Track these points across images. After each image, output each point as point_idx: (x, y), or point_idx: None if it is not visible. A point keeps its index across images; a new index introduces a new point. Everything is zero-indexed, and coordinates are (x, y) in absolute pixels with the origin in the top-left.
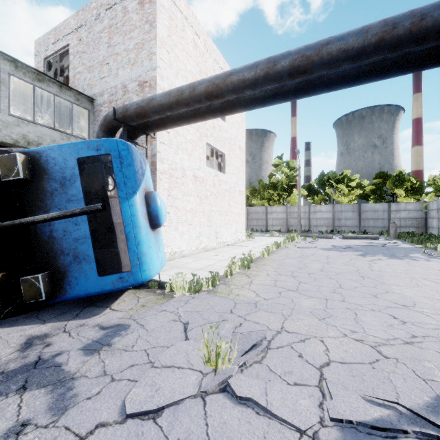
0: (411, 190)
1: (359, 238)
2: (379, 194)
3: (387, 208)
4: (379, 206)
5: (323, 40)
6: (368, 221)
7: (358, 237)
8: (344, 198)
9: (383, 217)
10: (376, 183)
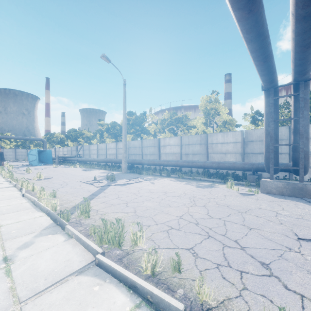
0: (36, 145)
1: (16, 161)
2: (24, 146)
3: (27, 151)
4: (23, 150)
5: (13, 137)
6: (19, 156)
7: (16, 161)
8: (7, 145)
9: (25, 154)
10: (23, 141)
